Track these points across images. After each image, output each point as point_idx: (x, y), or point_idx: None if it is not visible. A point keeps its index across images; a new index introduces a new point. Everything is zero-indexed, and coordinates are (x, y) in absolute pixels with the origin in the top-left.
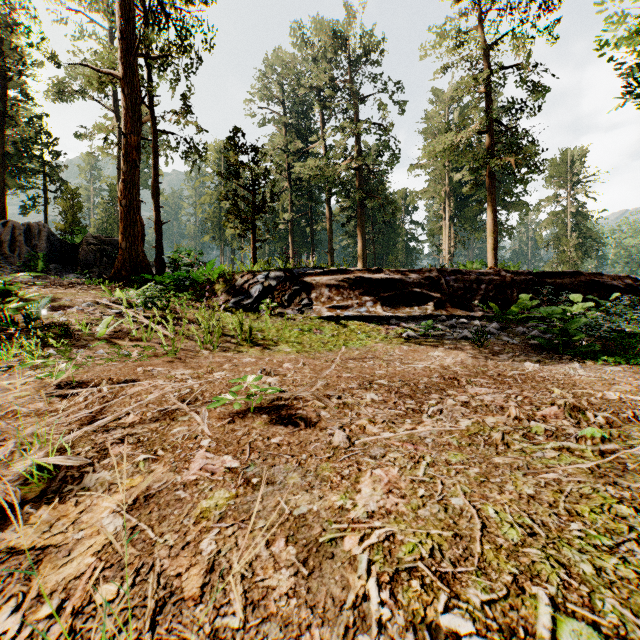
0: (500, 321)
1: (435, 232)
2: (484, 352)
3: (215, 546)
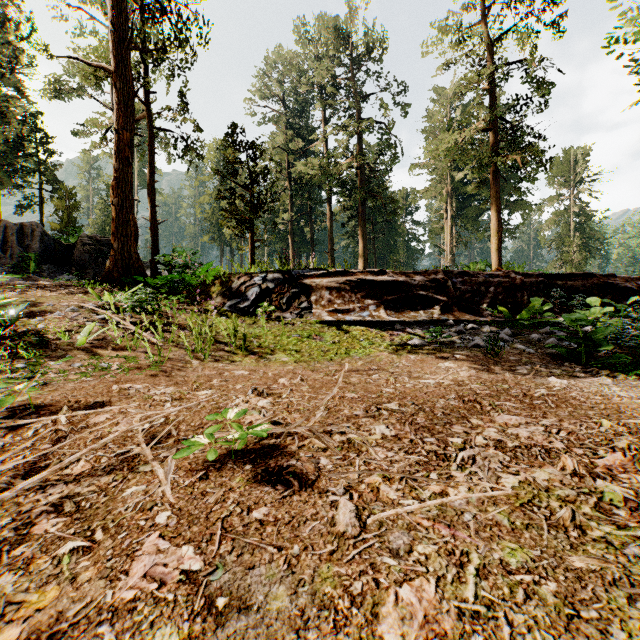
0: (511, 326)
1: (436, 232)
2: (499, 363)
3: None
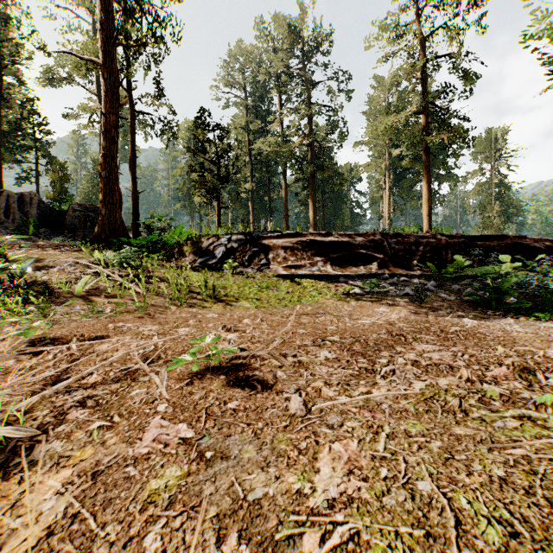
0: (437, 279)
1: (376, 200)
2: (424, 308)
3: (160, 542)
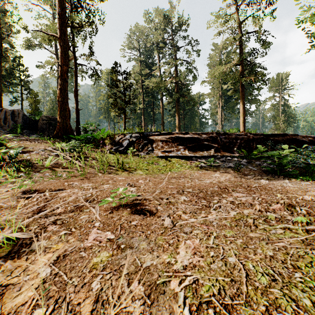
0: (247, 158)
1: (214, 114)
2: (240, 174)
3: (100, 285)
